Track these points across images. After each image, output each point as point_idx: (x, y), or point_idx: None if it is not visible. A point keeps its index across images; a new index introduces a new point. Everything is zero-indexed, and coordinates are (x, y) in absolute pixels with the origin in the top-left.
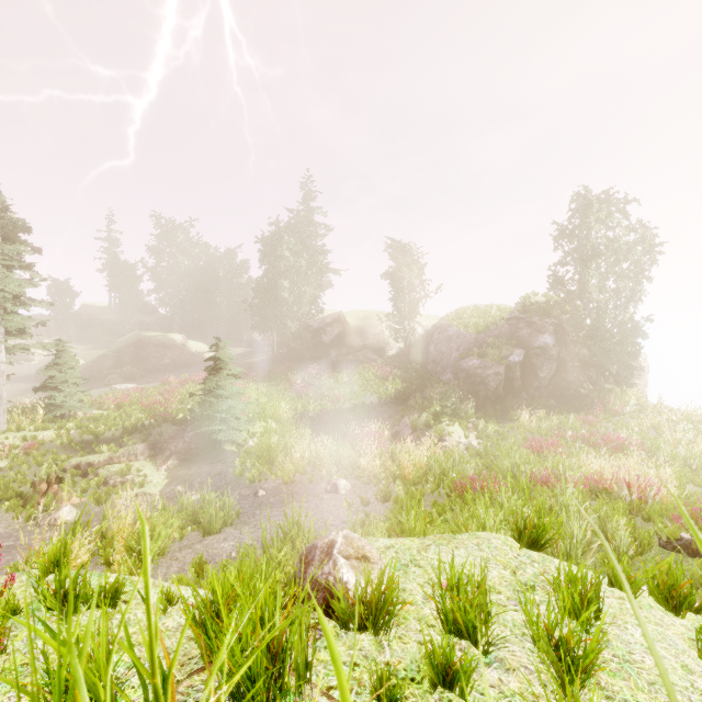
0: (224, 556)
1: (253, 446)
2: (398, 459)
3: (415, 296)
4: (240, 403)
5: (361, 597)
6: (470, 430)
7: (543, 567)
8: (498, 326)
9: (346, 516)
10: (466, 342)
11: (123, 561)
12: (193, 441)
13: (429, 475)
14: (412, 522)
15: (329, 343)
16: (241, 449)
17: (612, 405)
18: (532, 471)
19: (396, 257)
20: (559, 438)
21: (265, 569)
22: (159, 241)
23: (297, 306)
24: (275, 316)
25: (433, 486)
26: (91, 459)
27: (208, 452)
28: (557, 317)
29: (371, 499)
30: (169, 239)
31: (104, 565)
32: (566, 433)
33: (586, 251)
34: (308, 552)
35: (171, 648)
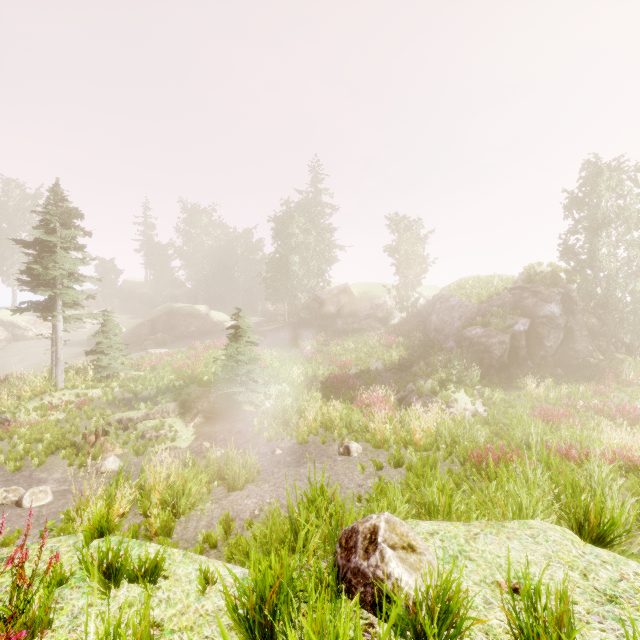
0: (248, 513)
1: (270, 408)
2: (407, 424)
3: (416, 268)
4: (258, 367)
5: (421, 604)
6: (475, 397)
7: (618, 571)
8: (501, 296)
9: (360, 479)
10: (469, 312)
11: (159, 513)
12: (217, 401)
13: (440, 442)
14: (435, 494)
15: (336, 313)
16: (259, 409)
17: (625, 375)
18: (550, 442)
19: (398, 231)
20: (570, 407)
21: (291, 534)
22: (186, 224)
23: (306, 279)
24: (287, 288)
25: (446, 453)
26: (131, 414)
27: (230, 411)
28: (564, 286)
29: (383, 463)
30: (195, 222)
31: (142, 515)
32: (577, 403)
33: (595, 220)
34: (348, 536)
35: (212, 639)
